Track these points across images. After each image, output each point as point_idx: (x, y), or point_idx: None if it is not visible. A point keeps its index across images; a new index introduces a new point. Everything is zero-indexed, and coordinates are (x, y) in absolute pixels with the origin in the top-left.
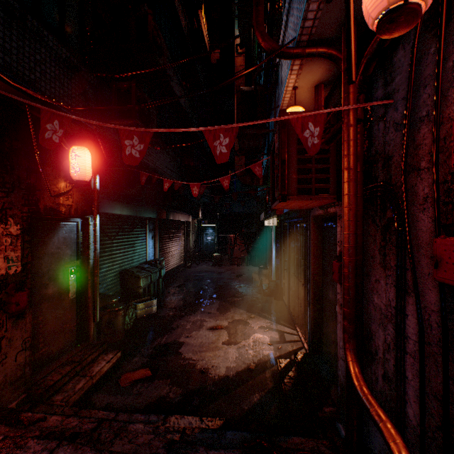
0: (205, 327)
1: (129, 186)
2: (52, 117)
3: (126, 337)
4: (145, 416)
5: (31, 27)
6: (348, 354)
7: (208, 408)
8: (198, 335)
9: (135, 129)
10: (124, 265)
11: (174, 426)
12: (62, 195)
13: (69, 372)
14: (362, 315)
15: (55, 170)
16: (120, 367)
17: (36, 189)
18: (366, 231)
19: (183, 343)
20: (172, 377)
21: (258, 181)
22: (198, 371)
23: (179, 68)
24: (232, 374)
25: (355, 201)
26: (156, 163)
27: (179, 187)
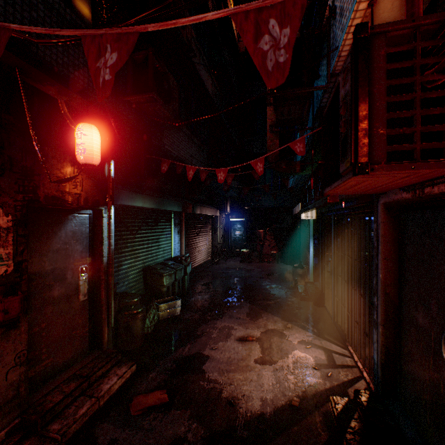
0: (233, 337)
1: (151, 176)
2: None
3: (145, 343)
4: None
5: None
6: None
7: None
8: (226, 348)
9: (107, 31)
10: (147, 261)
11: None
12: (66, 181)
13: (73, 391)
14: None
15: (59, 152)
16: (134, 385)
17: (34, 173)
18: None
19: (207, 357)
20: (192, 406)
21: (294, 167)
22: (224, 401)
23: (205, 53)
24: (269, 412)
25: None
26: (180, 152)
27: (206, 179)
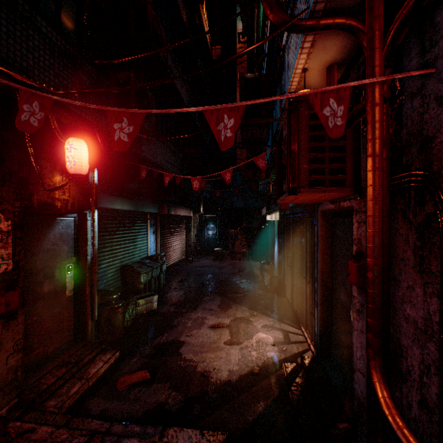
0: (206, 325)
1: (129, 180)
2: (32, 98)
3: (126, 335)
4: (141, 428)
5: (23, 11)
6: (374, 373)
7: (209, 418)
8: (199, 334)
9: (124, 110)
10: (125, 260)
11: (172, 442)
12: (57, 189)
13: (64, 375)
14: (388, 326)
15: (50, 163)
16: (118, 368)
17: (29, 182)
18: (393, 228)
19: (183, 343)
20: (171, 380)
21: (260, 175)
22: (198, 374)
23: (180, 63)
24: (234, 379)
25: (381, 193)
26: (157, 157)
27: (181, 182)
